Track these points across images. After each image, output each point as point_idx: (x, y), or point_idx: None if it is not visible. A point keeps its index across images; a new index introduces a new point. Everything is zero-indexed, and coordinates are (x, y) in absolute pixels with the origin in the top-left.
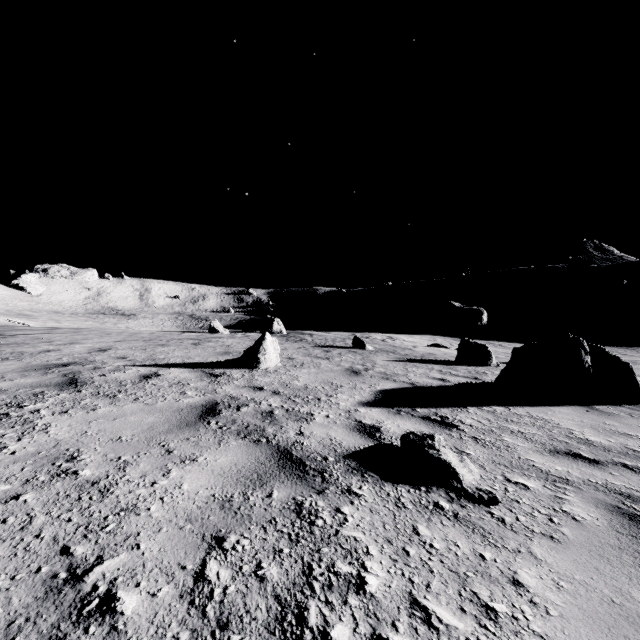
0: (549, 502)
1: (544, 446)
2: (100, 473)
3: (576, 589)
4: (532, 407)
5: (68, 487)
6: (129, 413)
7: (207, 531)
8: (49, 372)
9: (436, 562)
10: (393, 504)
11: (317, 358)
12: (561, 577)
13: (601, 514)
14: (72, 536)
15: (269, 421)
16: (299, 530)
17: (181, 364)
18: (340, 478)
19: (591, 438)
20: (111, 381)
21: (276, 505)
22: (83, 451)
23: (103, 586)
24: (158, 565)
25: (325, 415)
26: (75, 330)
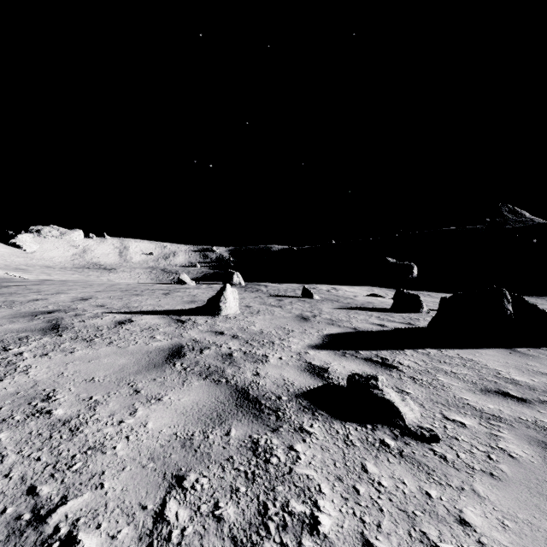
0: (486, 439)
1: (476, 385)
2: (72, 412)
3: (521, 528)
4: (461, 349)
5: (41, 426)
6: (103, 355)
7: (168, 470)
8: (35, 318)
9: (385, 501)
10: (342, 442)
11: (271, 306)
12: (505, 516)
13: (535, 451)
14: (39, 475)
15: (228, 363)
16: (255, 468)
17: (152, 311)
18: (293, 416)
19: (517, 378)
20: (89, 326)
21: (234, 443)
22: (58, 391)
23: (64, 528)
24: (119, 505)
25: (278, 357)
26: (62, 282)
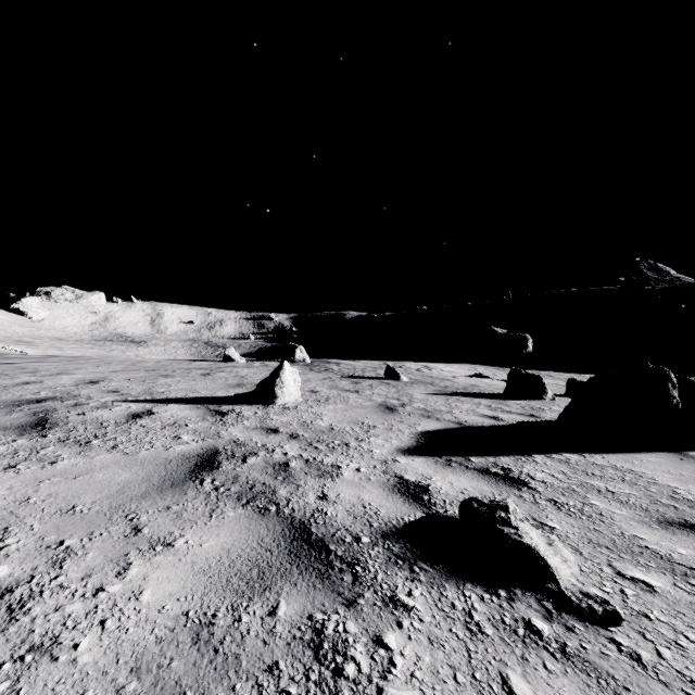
0: (694, 617)
1: (648, 513)
2: (22, 572)
3: None
4: (612, 454)
5: None
6: (98, 467)
7: None
8: (16, 410)
9: None
10: (463, 626)
11: (345, 391)
12: None
13: None
14: None
15: (282, 478)
16: (316, 689)
17: (183, 399)
18: (379, 575)
19: None
20: (90, 422)
21: (282, 632)
22: (12, 531)
23: None
24: None
25: (355, 468)
26: (71, 358)
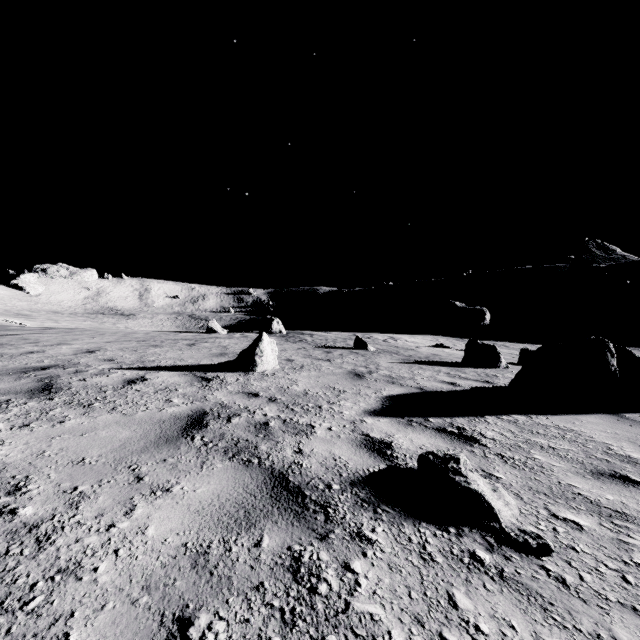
0: (614, 549)
1: (583, 466)
2: (45, 512)
3: None
4: (556, 416)
5: None
6: (101, 426)
7: (169, 607)
8: (24, 376)
9: None
10: (417, 556)
11: (317, 360)
12: None
13: None
14: None
15: (263, 435)
16: (295, 603)
17: (172, 367)
18: (347, 515)
19: (633, 455)
20: (90, 387)
21: (266, 560)
22: (32, 479)
23: None
24: None
25: (327, 427)
26: (68, 330)
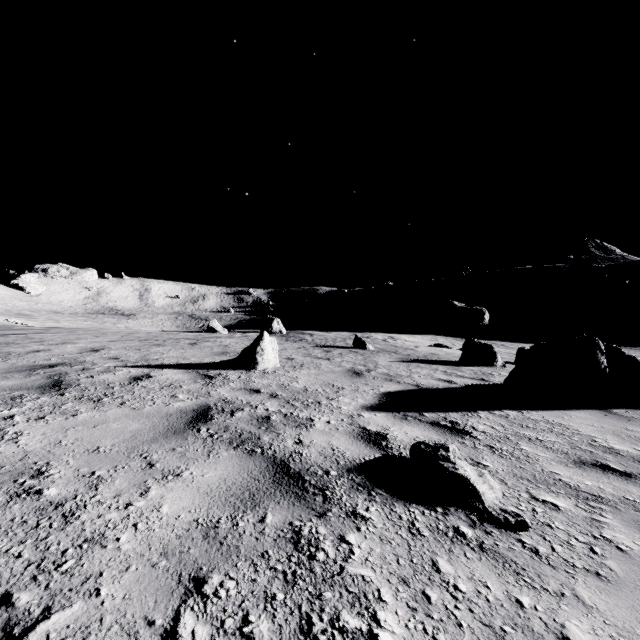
0: (586, 526)
1: (567, 456)
2: (67, 492)
3: None
4: (546, 411)
5: (26, 511)
6: (112, 419)
7: (185, 569)
8: (33, 373)
9: (464, 611)
10: (406, 530)
11: (317, 358)
12: (620, 632)
13: None
14: (18, 578)
15: (265, 428)
16: (296, 567)
17: (175, 365)
18: (344, 497)
19: (616, 446)
20: (98, 383)
21: (269, 533)
22: (53, 465)
23: None
24: (119, 620)
25: (326, 421)
26: (71, 330)
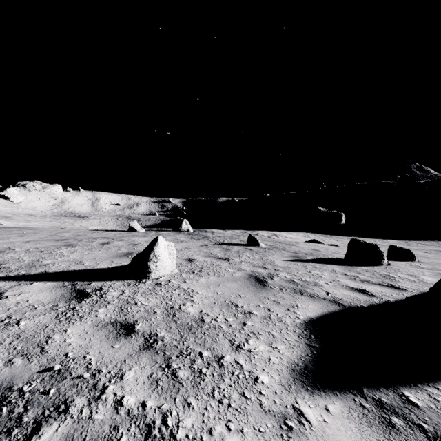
0: None
1: None
2: None
3: None
4: None
5: None
6: None
7: None
8: None
9: None
10: None
11: (217, 259)
12: None
13: None
14: None
15: None
16: None
17: (57, 273)
18: None
19: None
20: None
21: None
22: None
23: None
24: None
25: None
26: (12, 229)
